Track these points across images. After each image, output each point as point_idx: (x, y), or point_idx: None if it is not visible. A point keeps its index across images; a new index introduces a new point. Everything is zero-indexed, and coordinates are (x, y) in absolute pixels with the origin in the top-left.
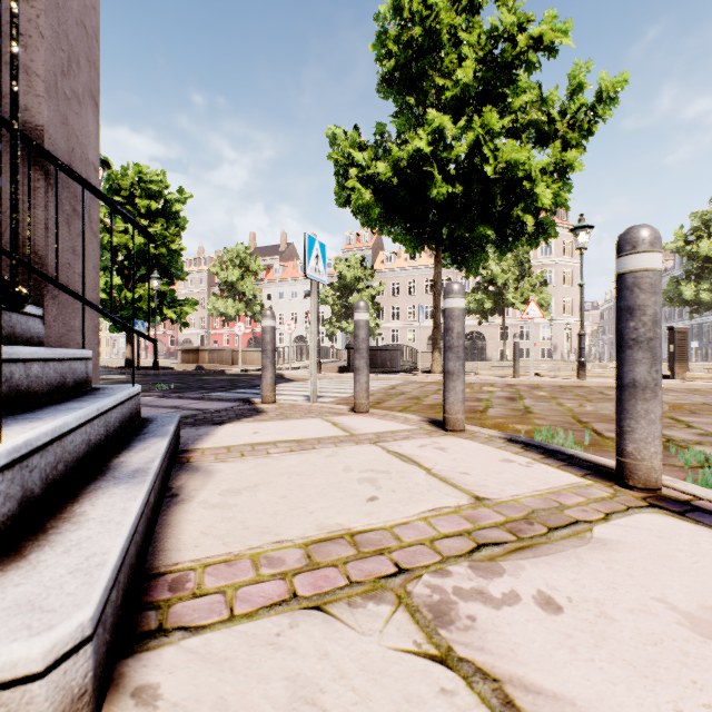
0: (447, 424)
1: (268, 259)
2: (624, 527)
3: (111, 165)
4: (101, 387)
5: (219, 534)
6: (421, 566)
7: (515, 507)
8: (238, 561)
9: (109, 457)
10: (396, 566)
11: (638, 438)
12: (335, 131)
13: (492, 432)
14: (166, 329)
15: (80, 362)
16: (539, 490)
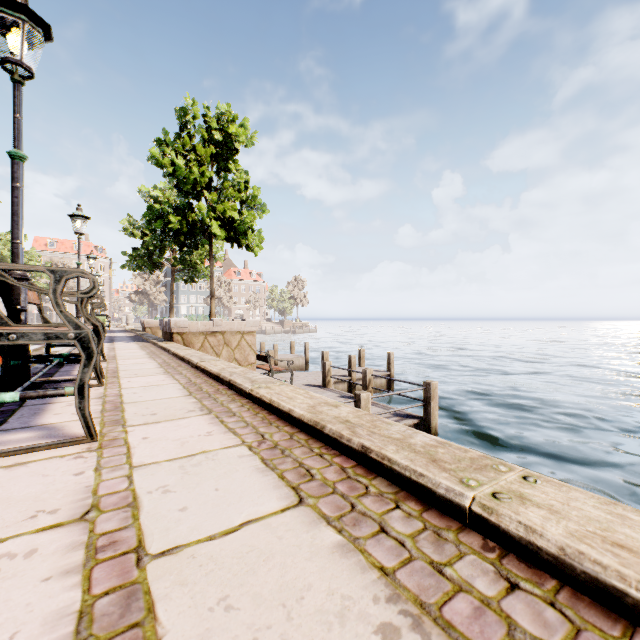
0: None
1: None
2: None
3: None
4: None
5: None
6: None
7: None
8: None
9: None
10: None
11: None
12: None
13: None
14: None
15: None
16: None
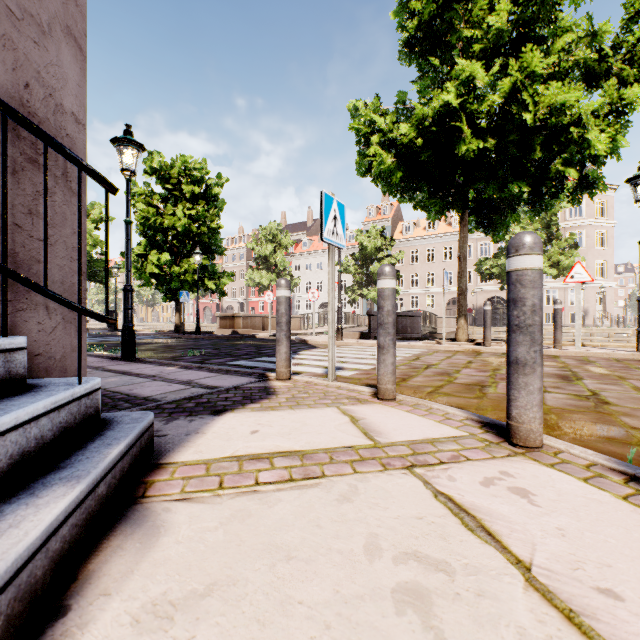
0: (515, 436)
1: (297, 235)
2: None
3: (163, 157)
4: (37, 386)
5: None
6: None
7: None
8: None
9: None
10: None
11: None
12: (356, 103)
13: (591, 454)
14: (213, 298)
15: None
16: None
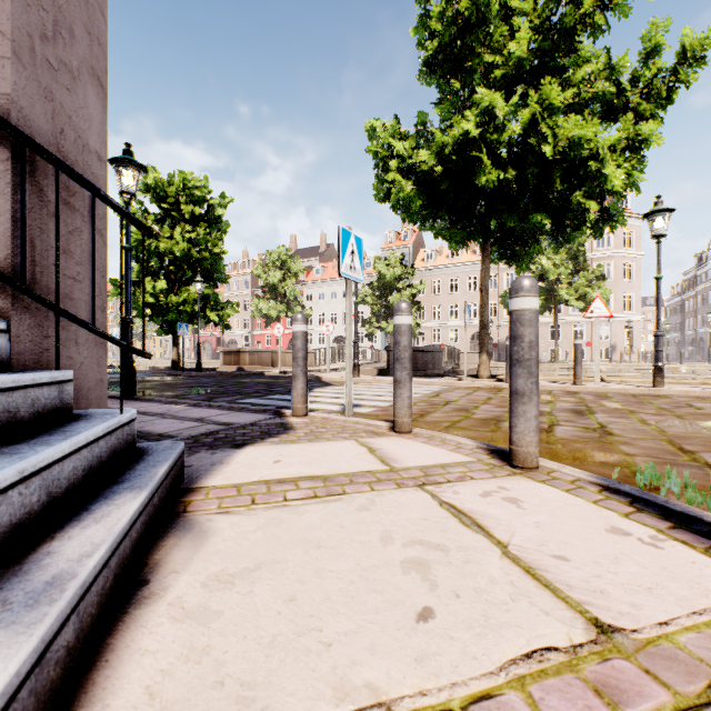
0: (515, 459)
1: (309, 261)
2: None
3: (158, 173)
4: (83, 415)
5: (172, 699)
6: None
7: (679, 662)
8: None
9: (39, 539)
10: None
11: None
12: (374, 124)
13: (577, 472)
14: (213, 331)
15: (48, 387)
16: (700, 610)
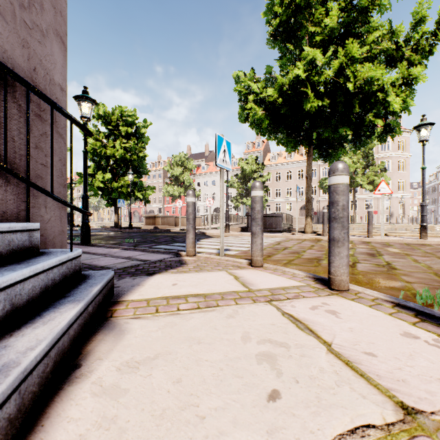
0: (333, 284)
1: (198, 161)
2: None
3: (106, 107)
4: (46, 252)
5: None
6: None
7: None
8: None
9: (2, 336)
10: None
11: None
12: (238, 73)
13: (376, 293)
14: (140, 204)
15: (20, 233)
16: None
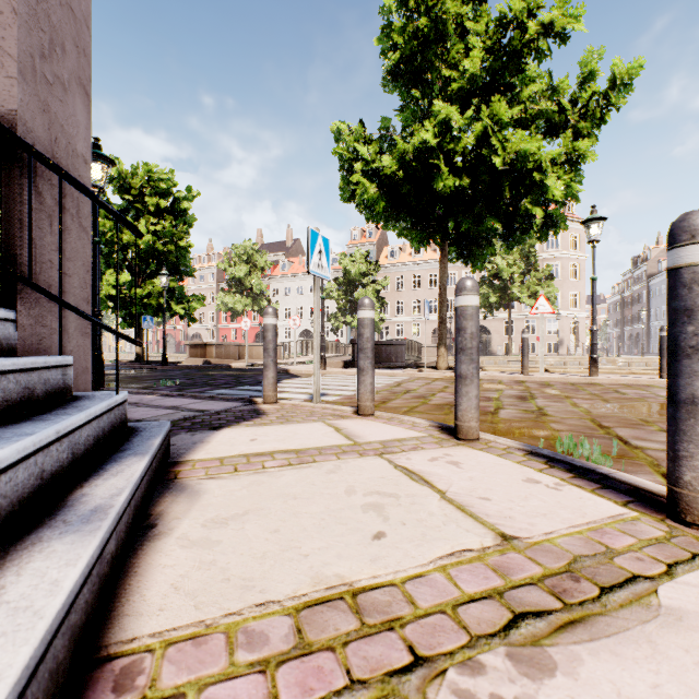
0: (459, 432)
1: (275, 255)
2: (698, 589)
3: (122, 164)
4: (82, 396)
5: (193, 589)
6: (443, 653)
7: (552, 552)
8: (209, 637)
9: (71, 487)
10: (411, 653)
11: (698, 466)
12: (340, 126)
13: (509, 442)
14: (176, 324)
15: (55, 370)
16: (576, 525)
